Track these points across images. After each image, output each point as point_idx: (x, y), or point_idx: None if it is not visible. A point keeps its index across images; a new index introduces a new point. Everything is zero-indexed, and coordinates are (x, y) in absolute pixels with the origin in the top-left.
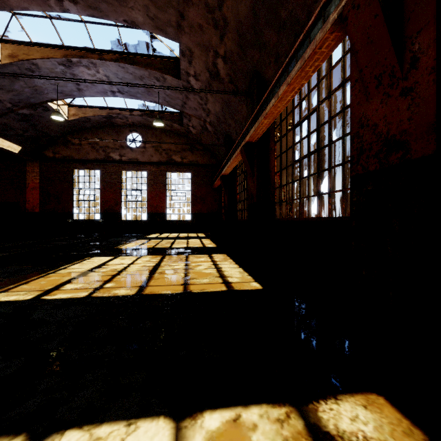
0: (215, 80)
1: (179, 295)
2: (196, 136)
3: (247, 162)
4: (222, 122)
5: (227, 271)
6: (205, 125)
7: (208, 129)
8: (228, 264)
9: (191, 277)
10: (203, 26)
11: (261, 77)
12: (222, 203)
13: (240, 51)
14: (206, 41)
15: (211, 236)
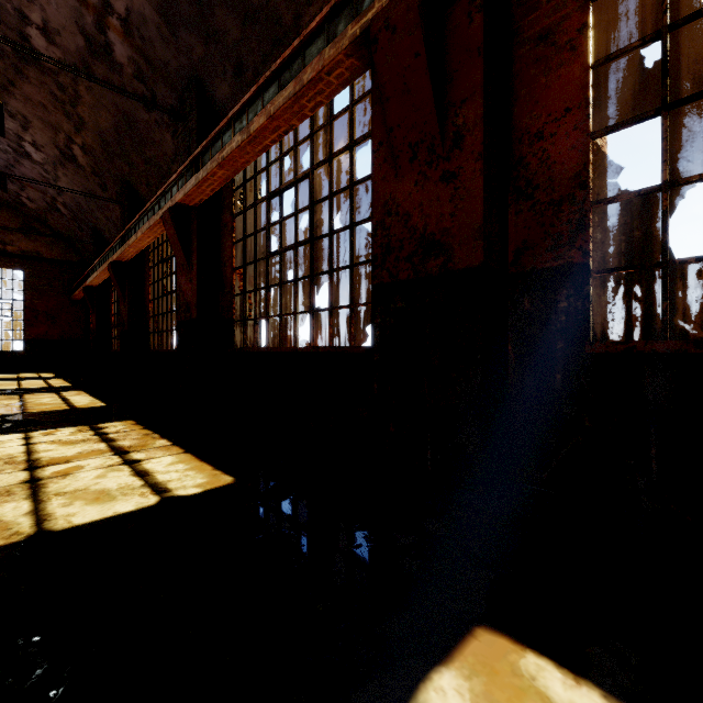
0: (70, 162)
1: (17, 414)
2: (35, 213)
3: (117, 283)
4: (87, 212)
5: (76, 401)
6: (55, 204)
7: (61, 210)
8: (80, 397)
9: (30, 406)
10: (48, 107)
11: (134, 190)
12: (90, 325)
13: (106, 153)
14: (53, 121)
15: (68, 375)
